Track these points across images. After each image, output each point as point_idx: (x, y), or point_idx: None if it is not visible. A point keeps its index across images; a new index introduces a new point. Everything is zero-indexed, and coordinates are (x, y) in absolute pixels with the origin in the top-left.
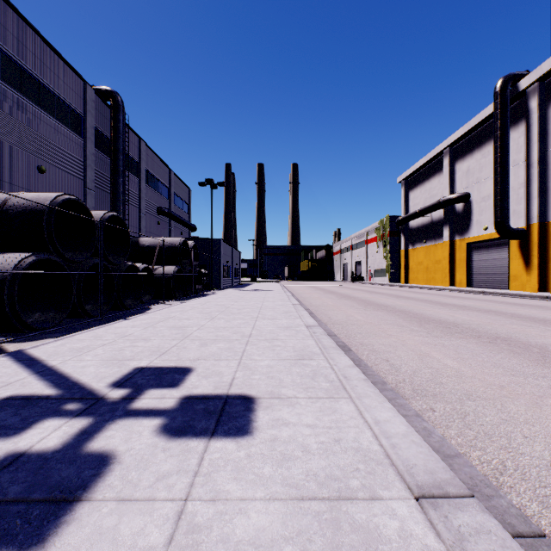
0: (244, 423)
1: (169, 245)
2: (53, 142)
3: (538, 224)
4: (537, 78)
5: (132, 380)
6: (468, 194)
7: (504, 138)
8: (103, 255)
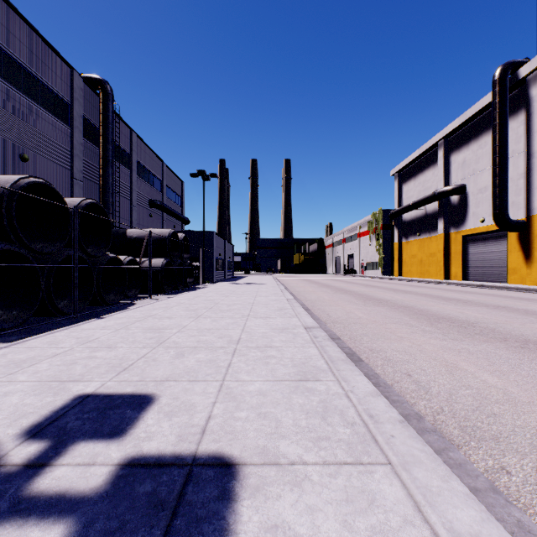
0: None
1: (157, 237)
2: (37, 130)
3: None
4: None
5: (60, 420)
6: (464, 185)
7: (504, 127)
8: (80, 246)
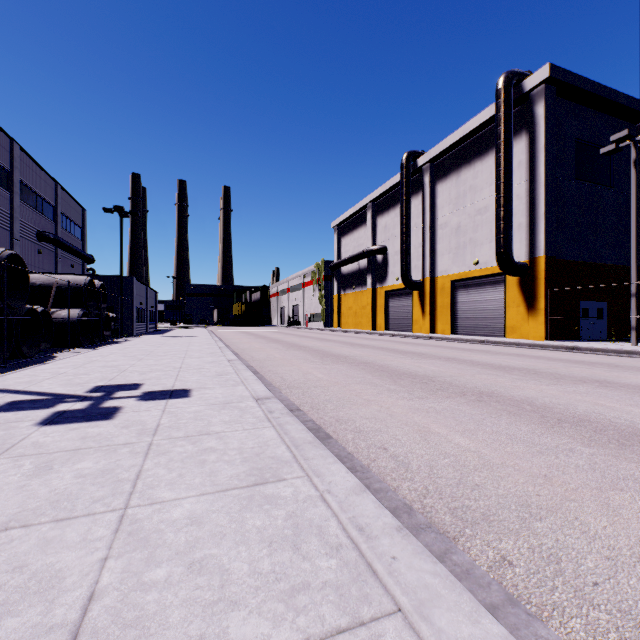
0: (186, 395)
1: (70, 285)
2: None
3: (429, 278)
4: (428, 160)
5: (100, 390)
6: (386, 247)
7: (408, 204)
8: (1, 298)
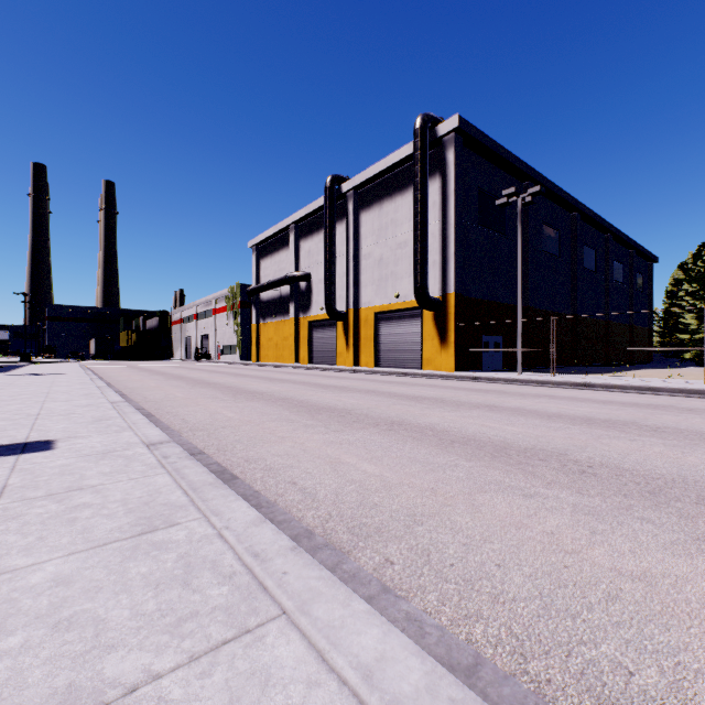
0: (47, 447)
1: None
2: None
3: (354, 309)
4: (353, 187)
5: None
6: (310, 274)
7: (332, 230)
8: None
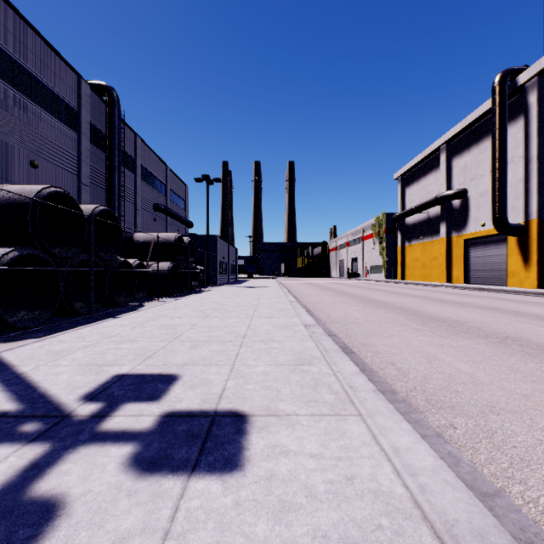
0: (234, 451)
1: (164, 241)
2: (47, 137)
3: (537, 220)
4: (536, 73)
5: (108, 390)
6: (465, 190)
7: (503, 133)
8: (94, 250)
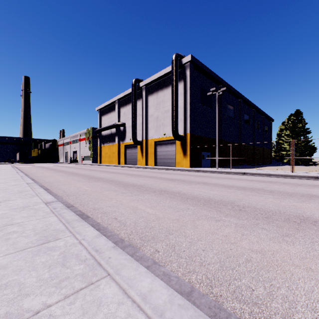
0: None
1: None
2: None
3: (145, 140)
4: (145, 84)
5: None
6: (125, 123)
7: (135, 104)
8: None
